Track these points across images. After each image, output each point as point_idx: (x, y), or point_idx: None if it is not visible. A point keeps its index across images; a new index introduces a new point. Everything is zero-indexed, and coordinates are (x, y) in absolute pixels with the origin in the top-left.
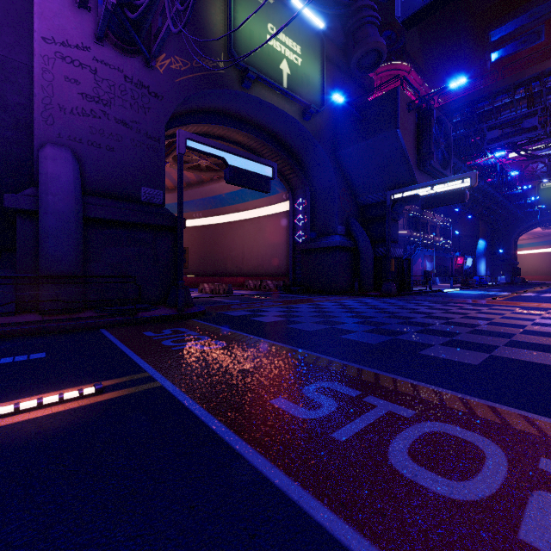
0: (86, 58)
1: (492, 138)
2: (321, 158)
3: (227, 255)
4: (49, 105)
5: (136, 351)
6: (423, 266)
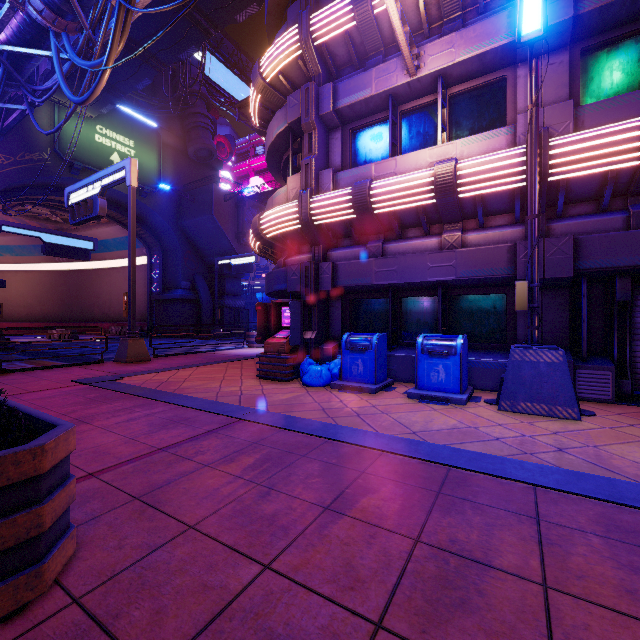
0: None
1: None
2: (165, 226)
3: (95, 301)
4: None
5: None
6: None
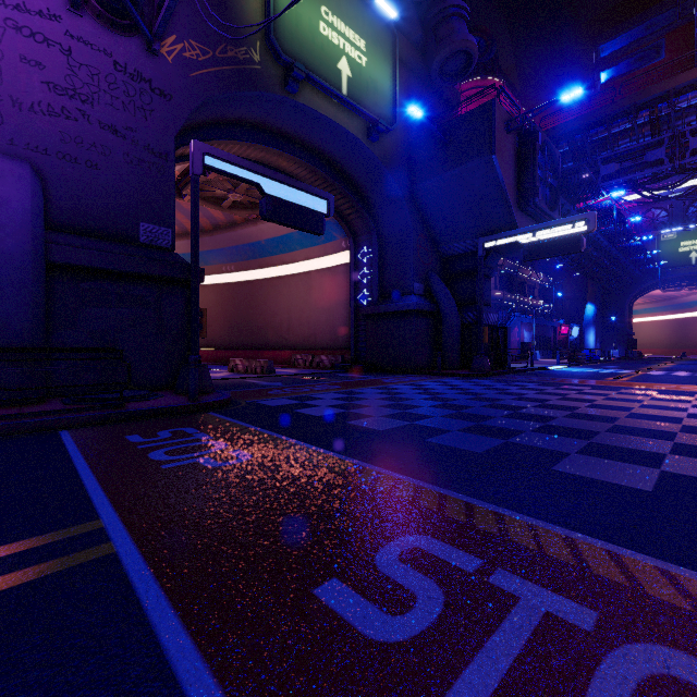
0: (54, 31)
1: (607, 173)
2: (392, 193)
3: (268, 321)
4: None
5: (99, 473)
6: (520, 336)
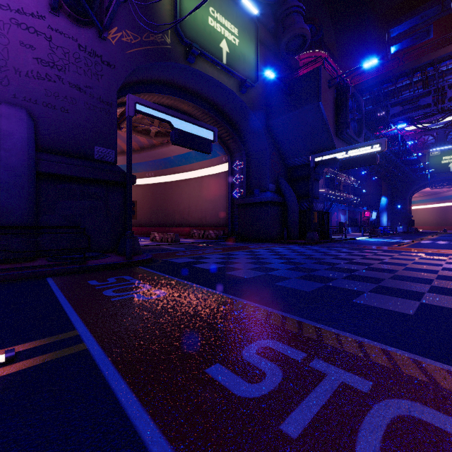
0: (41, 26)
1: (394, 113)
2: (255, 126)
3: (175, 208)
4: (4, 67)
5: (73, 303)
6: (338, 218)
